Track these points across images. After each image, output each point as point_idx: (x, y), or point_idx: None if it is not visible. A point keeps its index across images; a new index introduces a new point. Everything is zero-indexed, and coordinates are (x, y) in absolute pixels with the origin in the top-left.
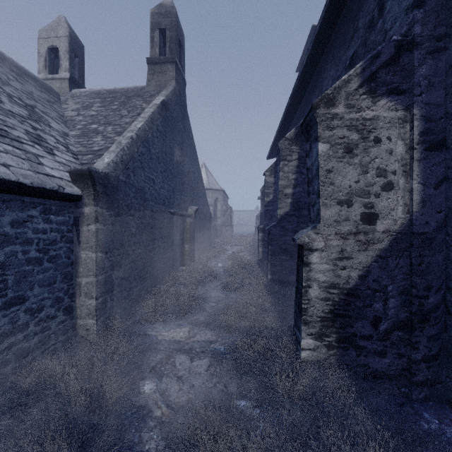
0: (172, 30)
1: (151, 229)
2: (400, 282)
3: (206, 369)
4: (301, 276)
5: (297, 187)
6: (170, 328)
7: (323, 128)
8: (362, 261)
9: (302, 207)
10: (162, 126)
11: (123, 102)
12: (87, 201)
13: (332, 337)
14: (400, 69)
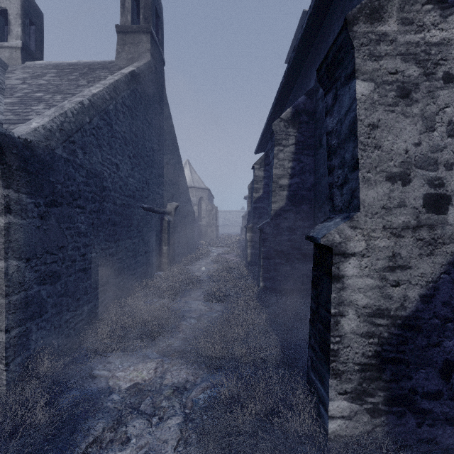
0: None
1: (114, 227)
2: None
3: (174, 447)
4: (328, 297)
5: (294, 177)
6: (130, 362)
7: (364, 56)
8: (426, 272)
9: (300, 201)
10: (131, 101)
11: (85, 73)
12: None
13: (378, 397)
14: None
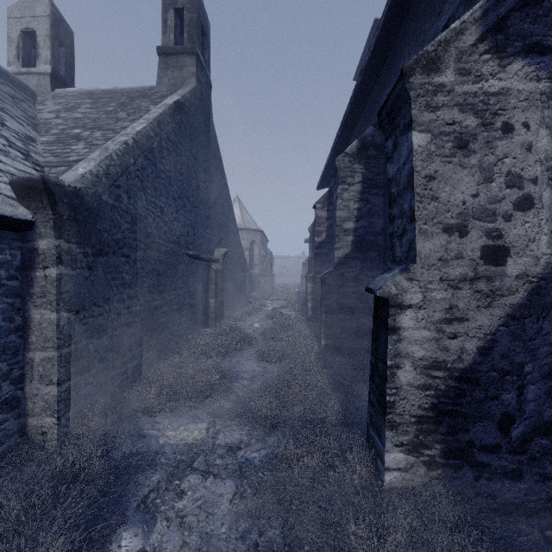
0: (192, 10)
1: (158, 278)
2: (545, 359)
3: (230, 500)
4: (385, 349)
5: (361, 220)
6: (180, 422)
7: (421, 107)
8: (484, 325)
9: (368, 247)
10: (176, 135)
11: (123, 103)
12: (42, 230)
13: (435, 450)
14: (545, 13)
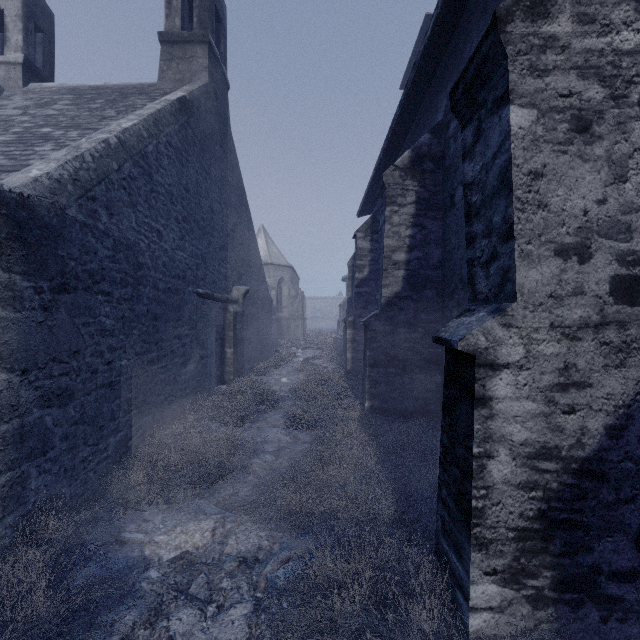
0: None
1: (154, 322)
2: None
3: None
4: (468, 429)
5: (415, 250)
6: (177, 520)
7: (522, 70)
8: (614, 393)
9: (423, 284)
10: (180, 140)
11: (113, 100)
12: None
13: (543, 578)
14: None
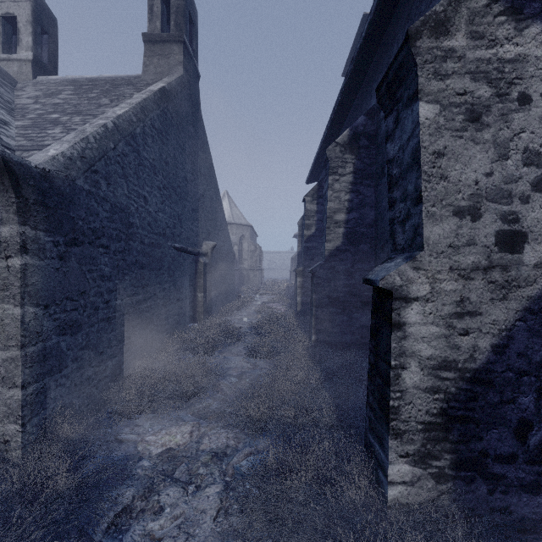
0: None
1: (141, 270)
2: None
3: (213, 517)
4: (387, 347)
5: (352, 212)
6: (162, 425)
7: (428, 75)
8: (498, 319)
9: (359, 239)
10: (161, 123)
11: (107, 90)
12: (4, 216)
13: (444, 460)
14: None
